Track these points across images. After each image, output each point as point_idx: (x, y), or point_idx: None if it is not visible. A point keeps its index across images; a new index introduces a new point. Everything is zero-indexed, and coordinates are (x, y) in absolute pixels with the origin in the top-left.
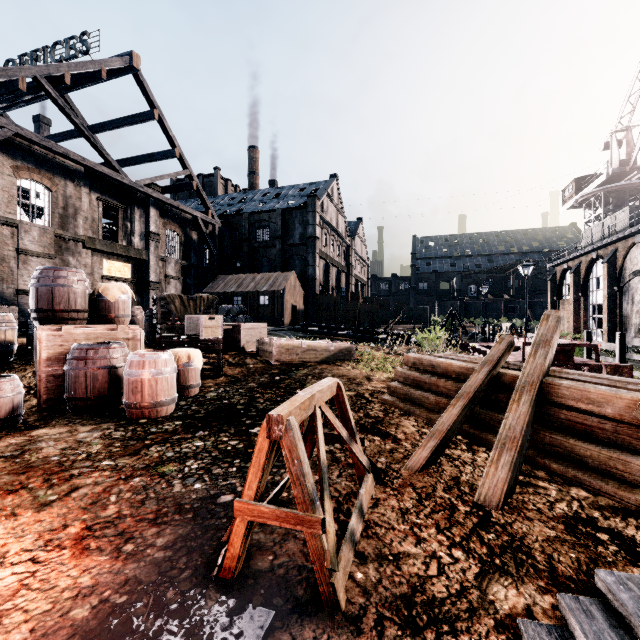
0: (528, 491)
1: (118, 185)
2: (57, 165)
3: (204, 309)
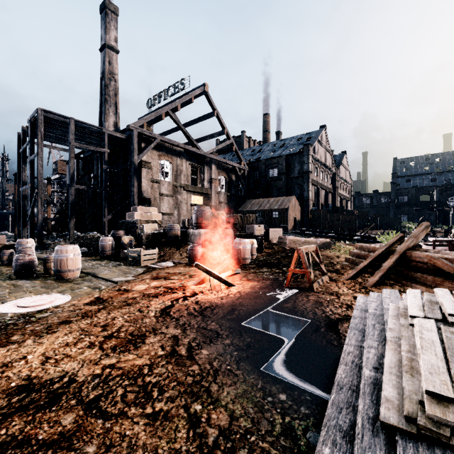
0: (387, 286)
1: (198, 155)
2: (173, 150)
3: (251, 221)
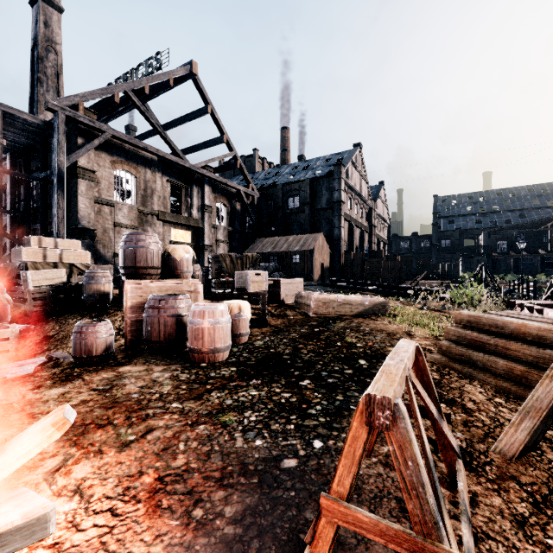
0: None
1: (181, 169)
2: (140, 157)
3: (249, 266)
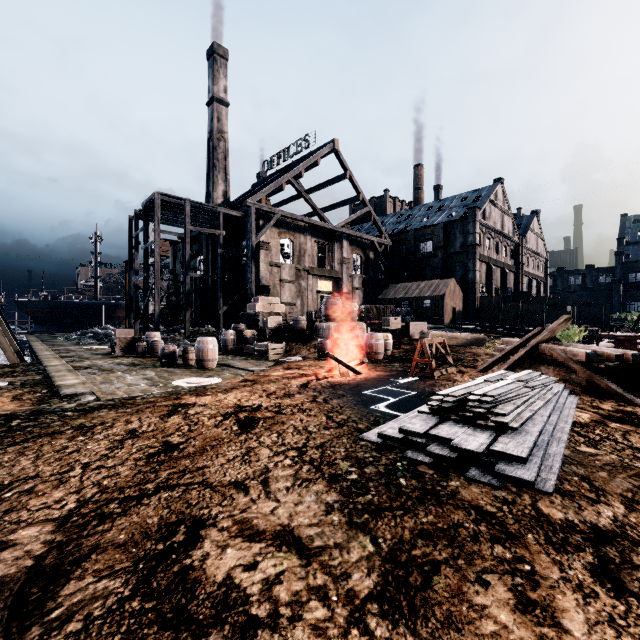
0: None
1: (325, 230)
2: (296, 226)
3: (388, 313)
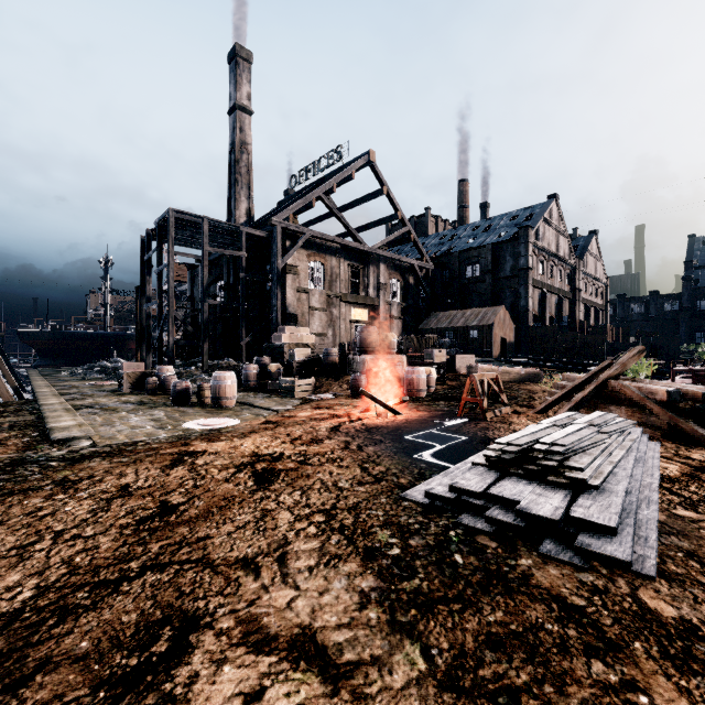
0: None
1: (360, 252)
2: (327, 247)
3: (431, 345)
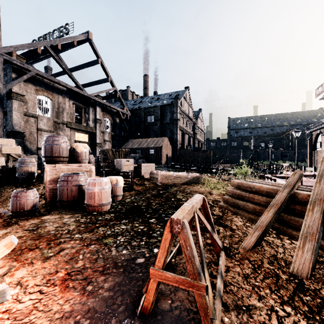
0: None
1: (82, 96)
2: (54, 88)
3: (123, 156)
